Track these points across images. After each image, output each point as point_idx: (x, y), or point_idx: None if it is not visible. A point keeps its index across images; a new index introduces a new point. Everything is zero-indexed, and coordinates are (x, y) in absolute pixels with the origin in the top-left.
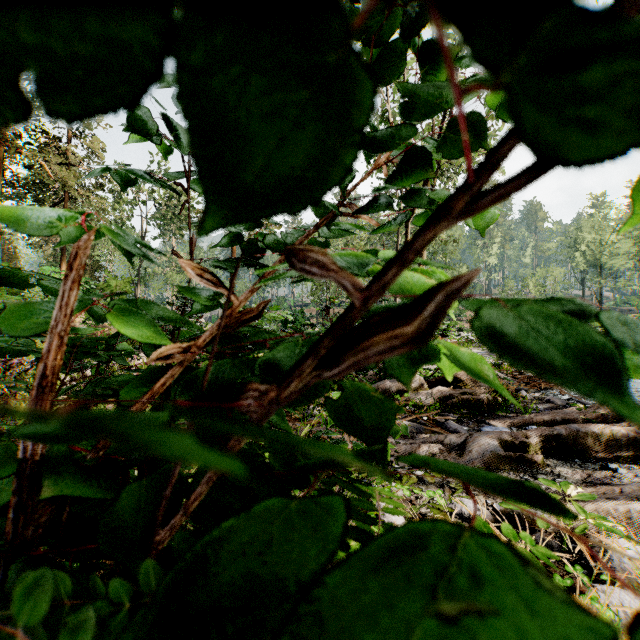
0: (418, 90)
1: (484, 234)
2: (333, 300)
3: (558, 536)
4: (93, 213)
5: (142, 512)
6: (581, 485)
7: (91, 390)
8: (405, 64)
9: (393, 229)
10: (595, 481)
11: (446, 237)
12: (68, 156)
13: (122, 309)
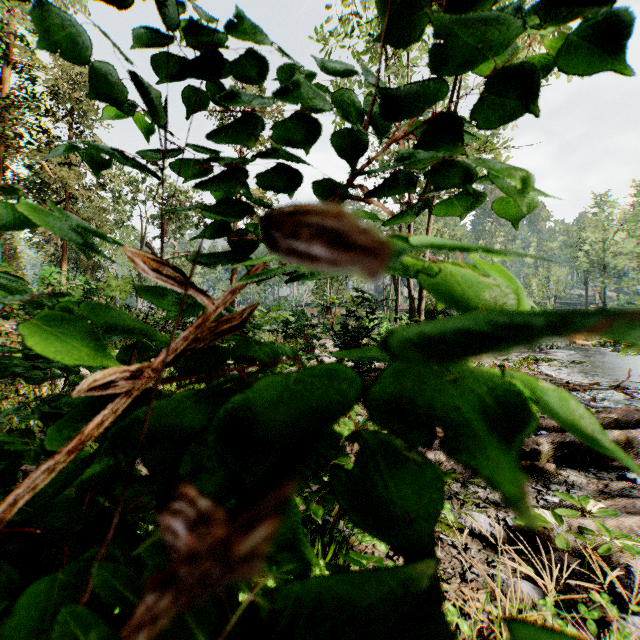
0: (447, 22)
1: (514, 223)
2: (334, 300)
3: (577, 555)
4: (13, 187)
5: (34, 635)
6: (598, 497)
7: (39, 411)
8: (421, 14)
9: (405, 218)
10: (612, 492)
11: (448, 237)
12: (69, 156)
13: (42, 315)
